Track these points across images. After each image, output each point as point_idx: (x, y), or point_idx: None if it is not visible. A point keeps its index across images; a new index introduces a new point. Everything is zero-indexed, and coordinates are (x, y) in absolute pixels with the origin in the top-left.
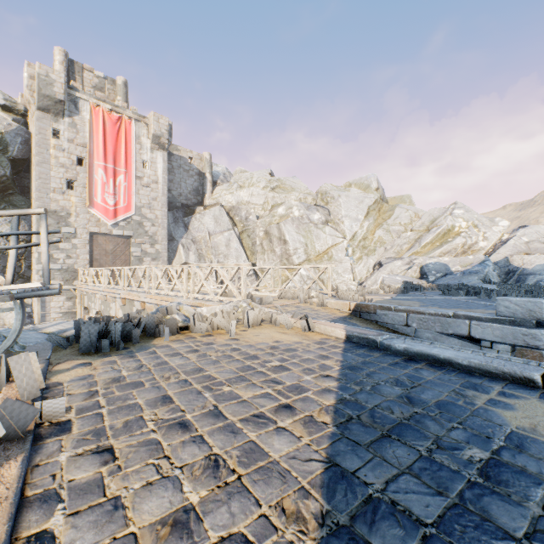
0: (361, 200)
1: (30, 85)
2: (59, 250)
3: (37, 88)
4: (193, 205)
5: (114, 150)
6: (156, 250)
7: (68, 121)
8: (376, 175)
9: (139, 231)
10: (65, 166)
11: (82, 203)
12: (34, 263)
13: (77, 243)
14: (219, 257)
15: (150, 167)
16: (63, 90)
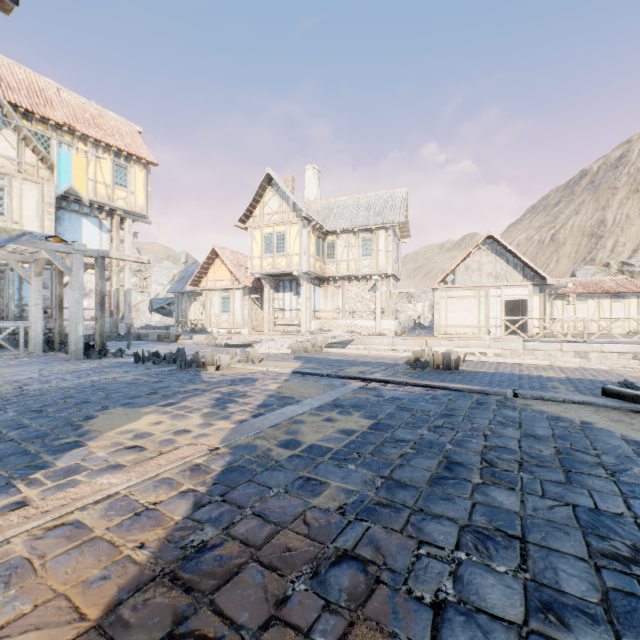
0: (170, 270)
1: None
2: None
3: None
4: None
5: None
6: None
7: None
8: (186, 252)
9: None
10: None
11: None
12: None
13: None
14: None
15: None
16: None
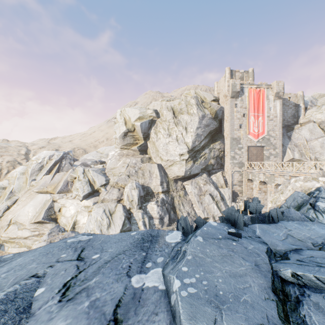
0: None
1: (227, 89)
2: (236, 154)
3: (231, 90)
4: (291, 124)
5: (257, 106)
6: (276, 152)
7: (239, 99)
8: None
9: (267, 143)
10: (239, 118)
11: (244, 133)
12: (227, 160)
13: (243, 151)
14: (315, 155)
15: (273, 109)
16: (239, 87)
